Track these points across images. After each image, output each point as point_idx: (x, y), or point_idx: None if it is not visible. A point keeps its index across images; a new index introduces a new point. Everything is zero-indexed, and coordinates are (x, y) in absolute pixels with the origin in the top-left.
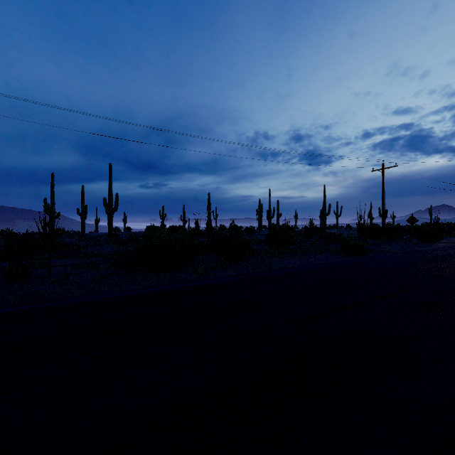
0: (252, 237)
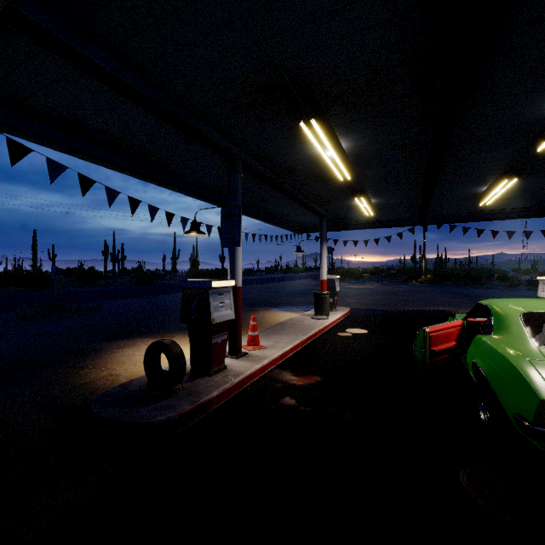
0: None
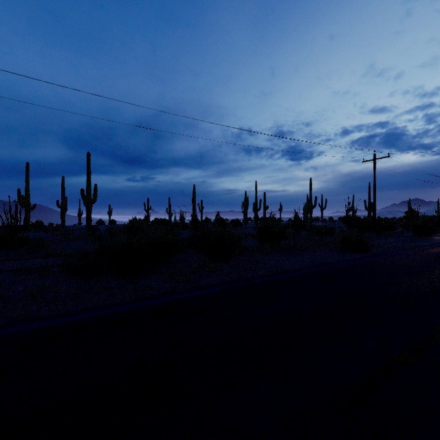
0: (239, 230)
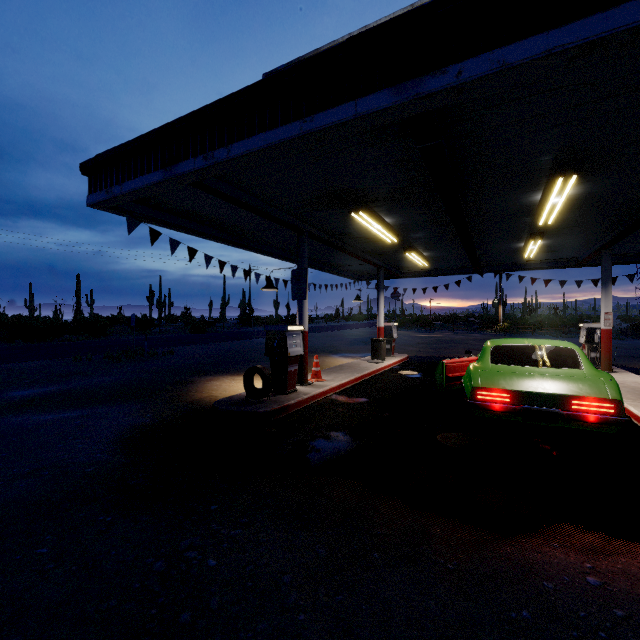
0: None
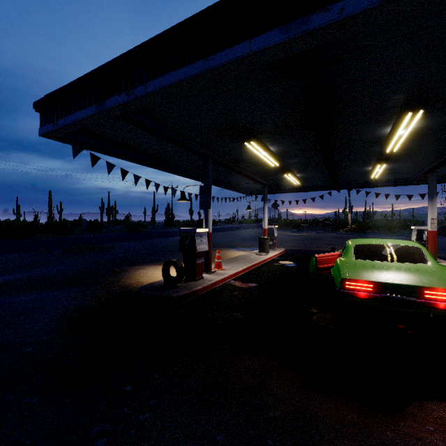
0: None
